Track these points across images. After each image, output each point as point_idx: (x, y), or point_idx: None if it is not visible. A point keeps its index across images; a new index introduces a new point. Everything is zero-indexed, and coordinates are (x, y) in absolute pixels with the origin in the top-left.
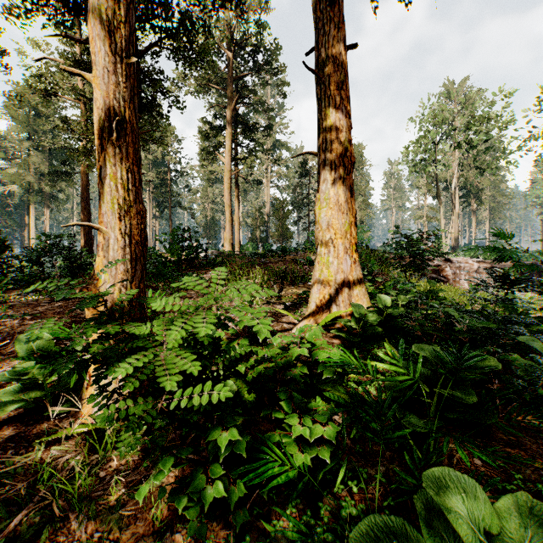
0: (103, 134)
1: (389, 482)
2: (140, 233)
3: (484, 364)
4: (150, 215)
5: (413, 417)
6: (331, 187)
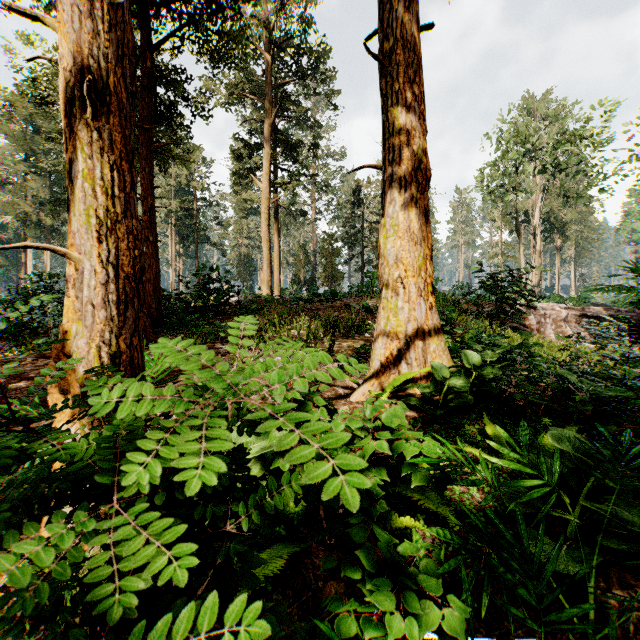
0: (72, 109)
1: None
2: (133, 263)
3: None
4: (173, 252)
5: (549, 544)
6: (400, 209)
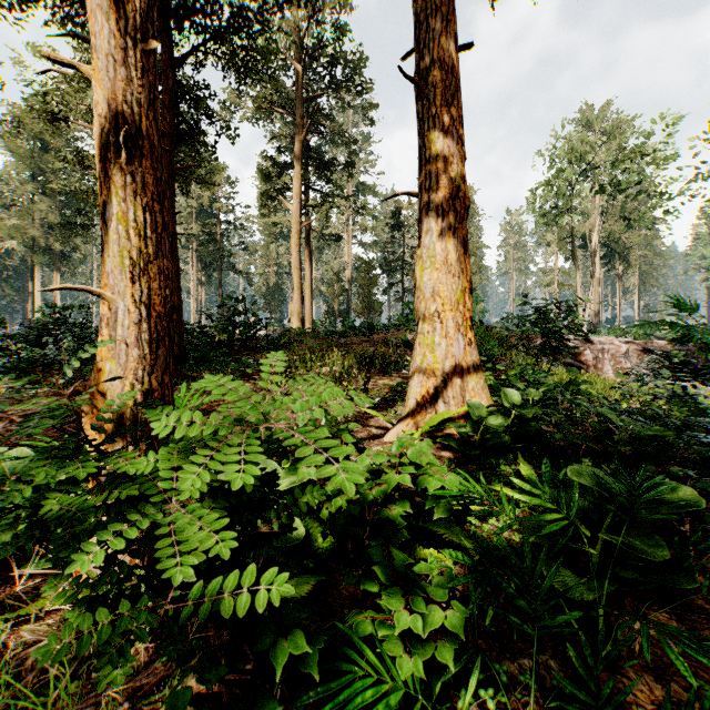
0: (107, 154)
1: (540, 686)
2: (164, 302)
3: (673, 496)
4: (194, 280)
5: (568, 575)
6: (437, 239)
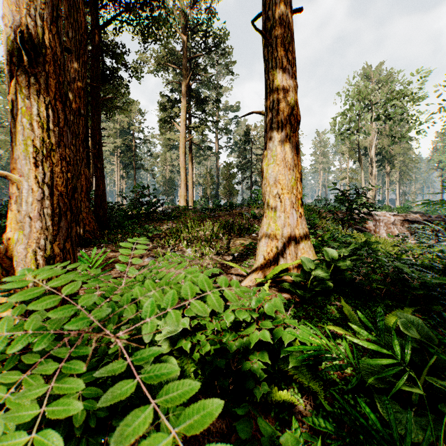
0: (13, 59)
1: None
2: (66, 183)
3: None
4: (118, 175)
5: (399, 411)
6: (278, 144)
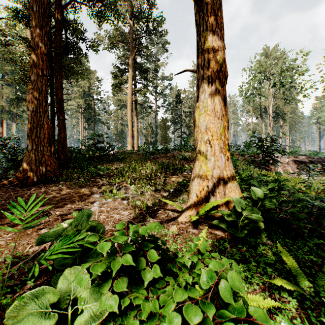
0: None
1: None
2: None
3: None
4: (82, 127)
5: None
6: (208, 96)
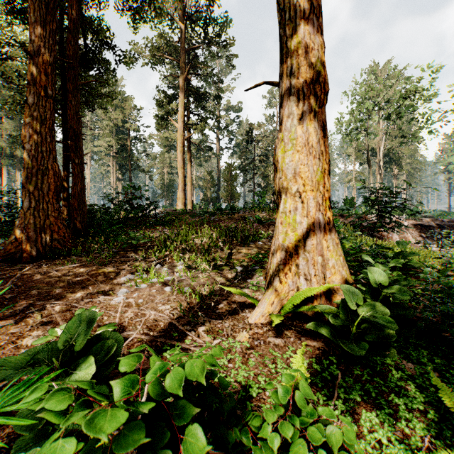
0: None
1: None
2: None
3: None
4: (114, 177)
5: None
6: (298, 123)
